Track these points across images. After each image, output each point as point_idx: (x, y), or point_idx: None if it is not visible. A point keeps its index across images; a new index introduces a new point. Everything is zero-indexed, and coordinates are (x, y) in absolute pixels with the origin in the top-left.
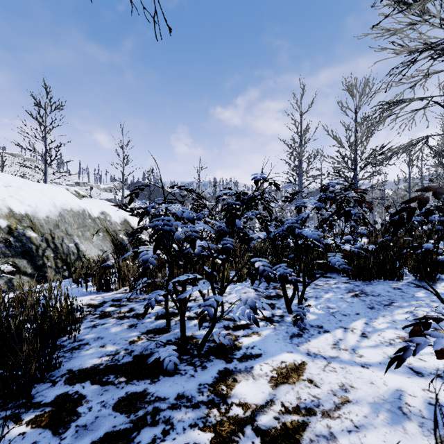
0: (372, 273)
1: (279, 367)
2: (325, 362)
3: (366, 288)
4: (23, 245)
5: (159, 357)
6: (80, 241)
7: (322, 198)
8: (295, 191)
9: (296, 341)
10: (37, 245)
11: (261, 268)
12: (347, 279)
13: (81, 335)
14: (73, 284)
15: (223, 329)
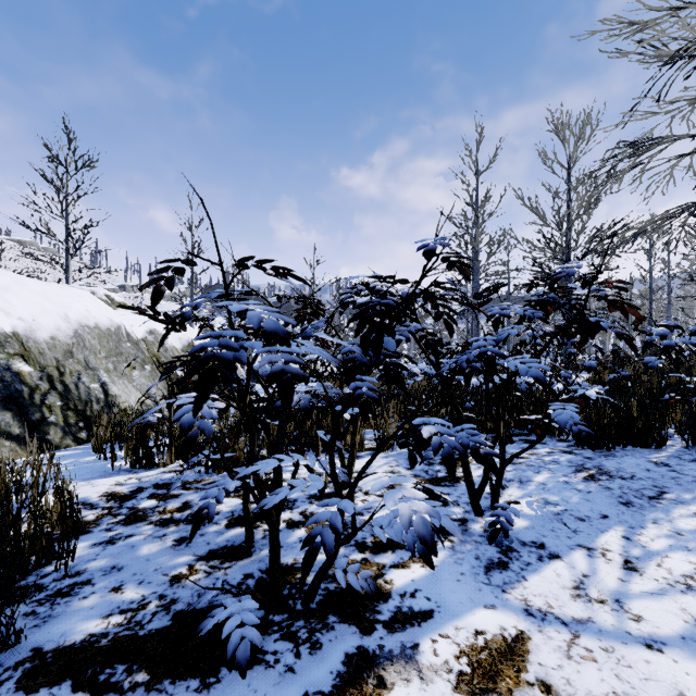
0: (614, 436)
1: (473, 646)
2: (567, 634)
3: (606, 464)
4: (5, 387)
5: (226, 618)
6: (110, 380)
7: (537, 300)
8: (496, 284)
9: (499, 579)
10: (31, 386)
11: (436, 439)
12: (567, 445)
13: (81, 561)
14: (94, 453)
15: (354, 550)
